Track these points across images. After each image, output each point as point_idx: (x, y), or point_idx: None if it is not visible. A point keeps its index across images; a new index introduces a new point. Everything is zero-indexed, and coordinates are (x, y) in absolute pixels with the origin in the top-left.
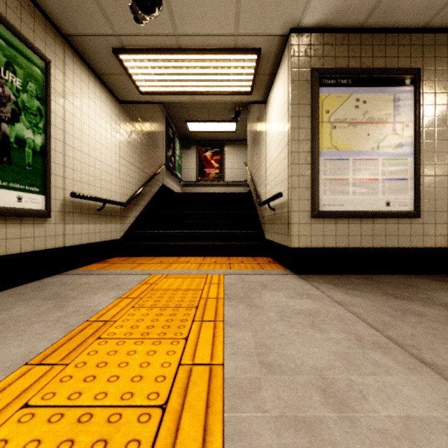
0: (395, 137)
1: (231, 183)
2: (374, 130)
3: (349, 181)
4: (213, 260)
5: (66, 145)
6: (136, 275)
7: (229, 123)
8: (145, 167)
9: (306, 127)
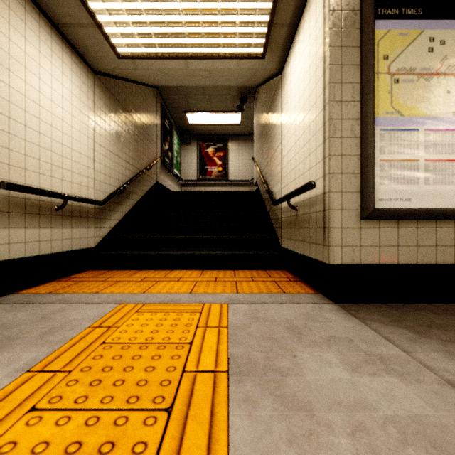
0: None
1: (235, 182)
2: None
3: (419, 163)
4: (213, 276)
5: None
6: (97, 305)
7: (233, 114)
8: (132, 159)
9: (353, 82)
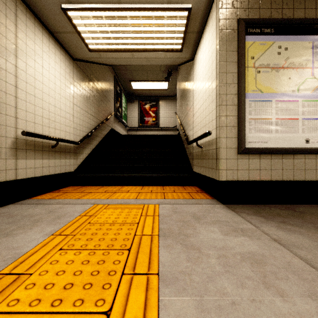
0: (314, 81)
1: (164, 128)
2: (295, 74)
3: (272, 120)
4: (149, 189)
5: (18, 89)
6: (80, 205)
7: (163, 82)
8: (96, 114)
9: (233, 72)
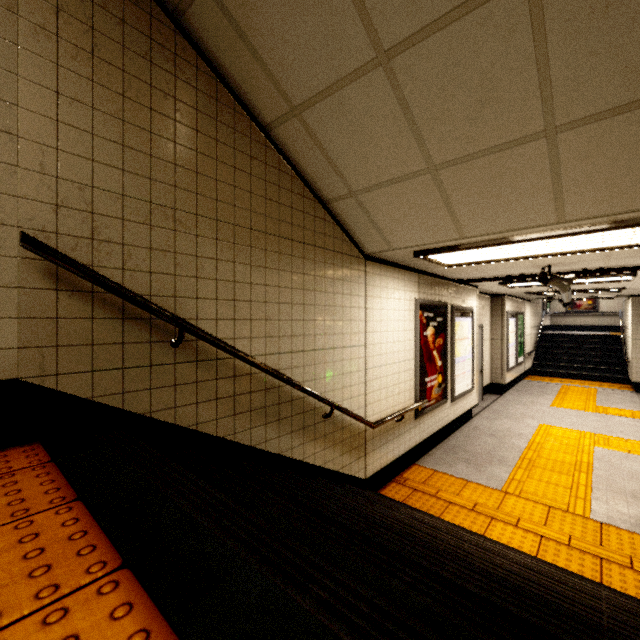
0: None
1: (606, 313)
2: None
3: None
4: (589, 383)
5: (524, 336)
6: (555, 384)
7: None
8: (536, 324)
9: (639, 334)
